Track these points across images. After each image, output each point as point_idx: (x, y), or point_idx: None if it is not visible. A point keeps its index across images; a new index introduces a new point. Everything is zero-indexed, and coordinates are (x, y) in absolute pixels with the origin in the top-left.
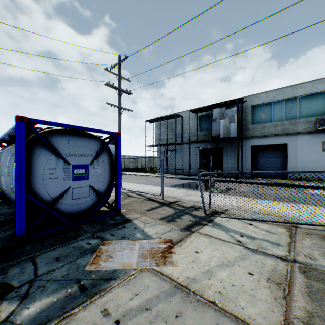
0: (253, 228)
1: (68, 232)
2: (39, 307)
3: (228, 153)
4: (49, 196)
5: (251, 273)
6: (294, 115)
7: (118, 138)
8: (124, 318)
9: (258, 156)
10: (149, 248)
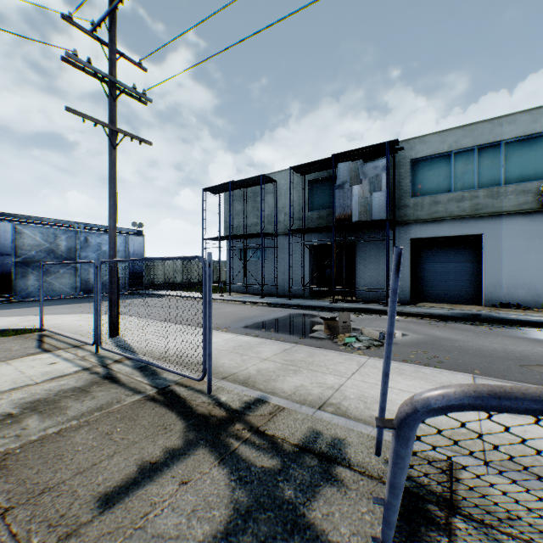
0: None
1: None
2: None
3: (365, 254)
4: None
5: None
6: (495, 177)
7: None
8: None
9: (424, 259)
10: None
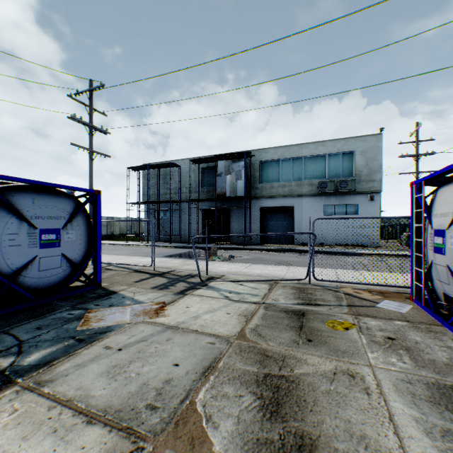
0: (243, 287)
1: (38, 309)
2: (42, 355)
3: (235, 215)
4: (8, 268)
5: (229, 313)
6: (300, 175)
7: (98, 197)
8: (125, 347)
9: (267, 219)
10: (142, 309)
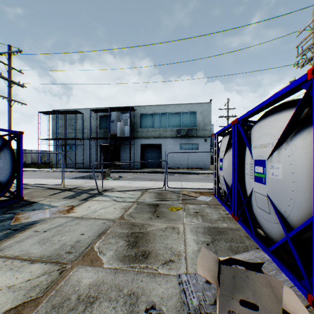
0: (125, 194)
1: None
2: None
3: (124, 149)
4: None
5: (115, 208)
6: (165, 124)
7: (21, 136)
8: (49, 230)
9: (145, 152)
10: (57, 210)
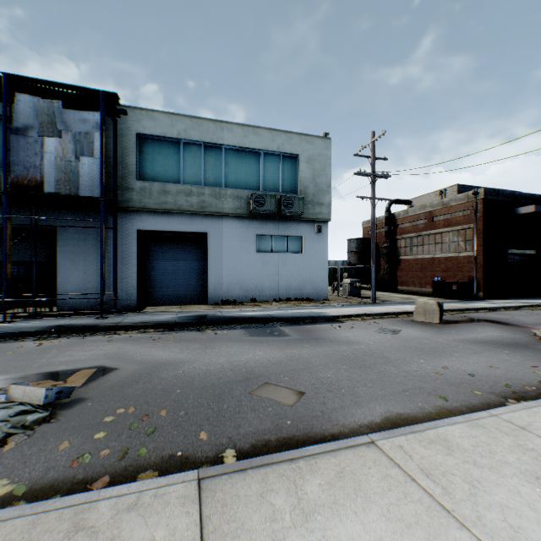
0: None
1: None
2: None
3: (74, 245)
4: None
5: None
6: (219, 179)
7: None
8: None
9: (154, 255)
10: None
